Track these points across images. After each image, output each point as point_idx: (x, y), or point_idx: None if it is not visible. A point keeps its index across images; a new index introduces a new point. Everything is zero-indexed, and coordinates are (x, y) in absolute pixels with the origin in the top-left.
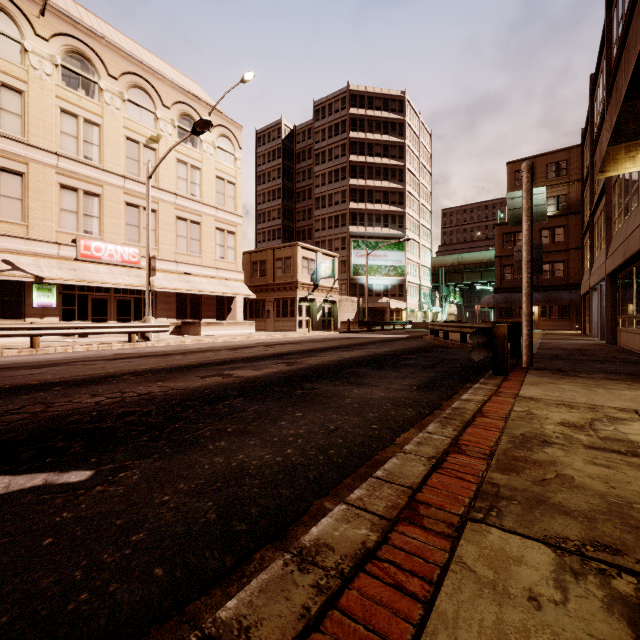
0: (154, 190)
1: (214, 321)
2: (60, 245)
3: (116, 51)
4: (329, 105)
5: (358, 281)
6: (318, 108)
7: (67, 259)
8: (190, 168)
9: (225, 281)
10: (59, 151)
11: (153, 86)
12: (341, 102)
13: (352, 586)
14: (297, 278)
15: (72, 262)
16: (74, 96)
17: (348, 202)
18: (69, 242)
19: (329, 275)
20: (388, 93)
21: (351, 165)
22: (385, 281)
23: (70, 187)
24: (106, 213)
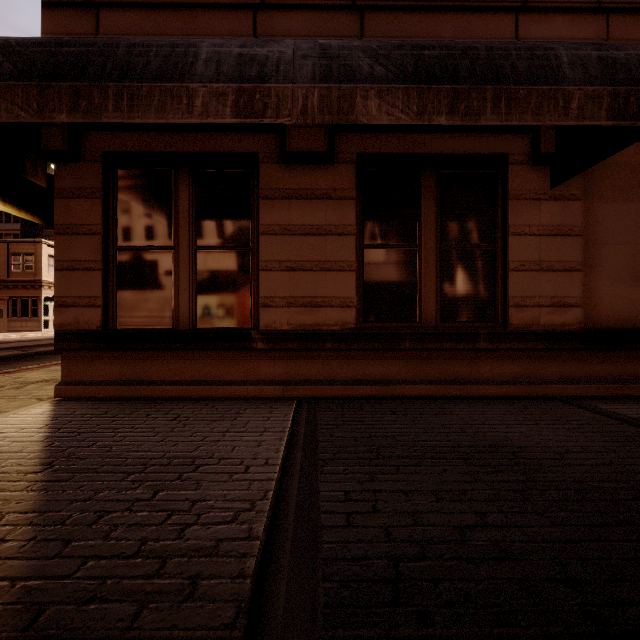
0: None
1: None
2: None
3: None
4: None
5: None
6: None
7: None
8: None
9: None
10: None
11: None
12: None
13: (31, 368)
14: (42, 277)
15: None
16: None
17: None
18: None
19: None
20: None
21: None
22: None
23: None
24: None
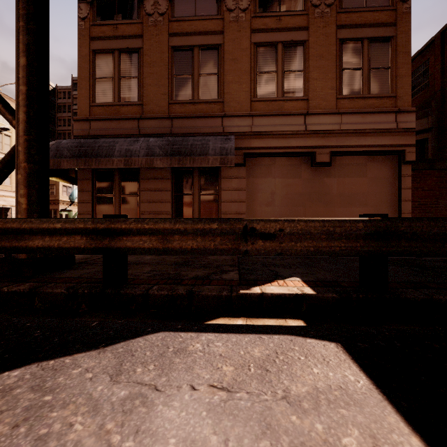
0: None
1: None
2: None
3: None
4: None
5: None
6: (76, 82)
7: None
8: None
9: (3, 197)
10: None
11: None
12: None
13: None
14: (59, 197)
15: None
16: None
17: None
18: None
19: None
20: None
21: None
22: None
23: None
24: None
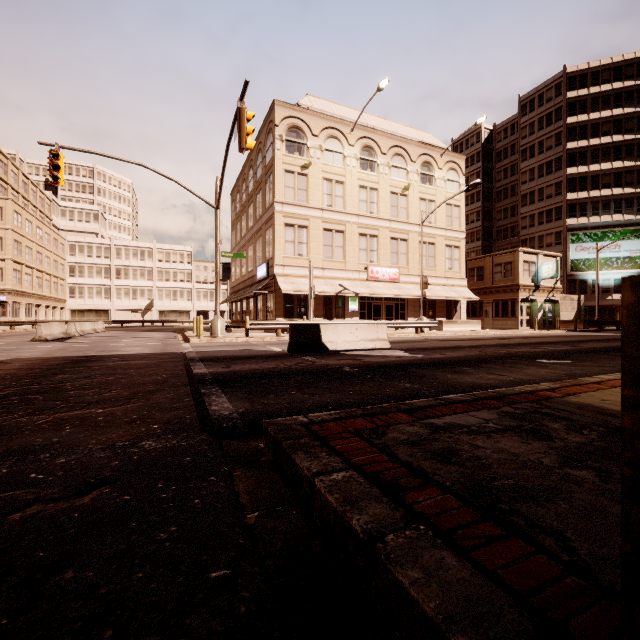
0: (406, 225)
1: (451, 320)
2: (359, 272)
3: (385, 135)
4: (539, 96)
5: (578, 277)
6: (525, 102)
7: (362, 280)
8: (428, 202)
9: (453, 287)
10: (358, 213)
11: (405, 150)
12: (555, 89)
13: None
14: (518, 281)
15: (365, 282)
16: (365, 175)
17: (564, 194)
18: (363, 269)
19: (552, 276)
20: (621, 60)
21: (568, 153)
22: (616, 275)
23: (363, 234)
24: (380, 247)
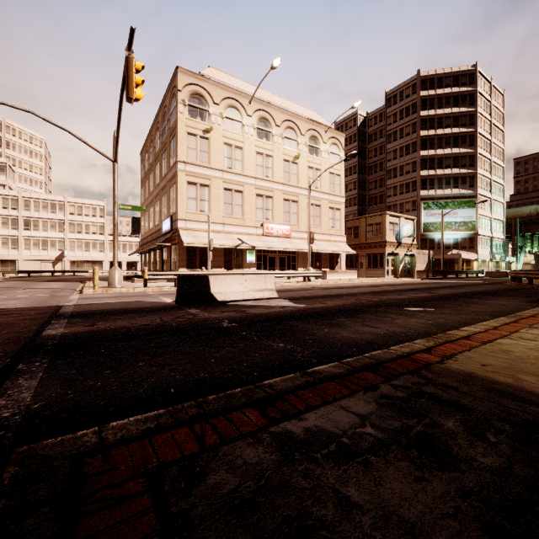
0: (297, 189)
1: (333, 270)
2: (256, 228)
3: (279, 110)
4: (400, 92)
5: (428, 236)
6: (390, 97)
7: (259, 235)
8: (315, 170)
9: (335, 243)
10: (255, 176)
11: (296, 124)
12: (411, 88)
13: (538, 314)
14: (385, 238)
15: (261, 237)
16: (261, 143)
17: (418, 171)
18: (259, 226)
19: (410, 235)
20: (458, 70)
21: (421, 139)
22: (455, 235)
23: (260, 195)
24: (275, 207)
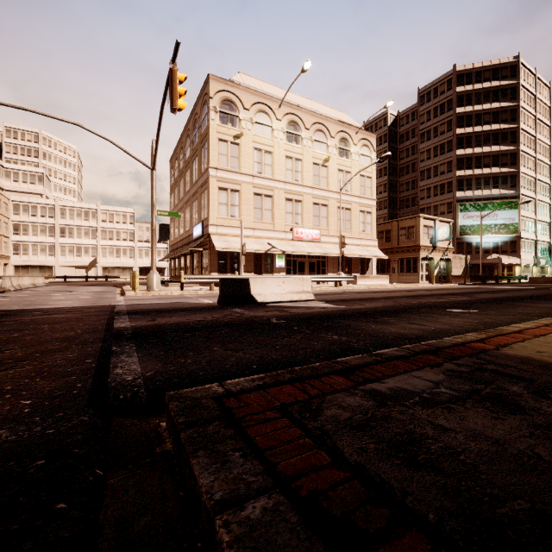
0: (326, 192)
1: (364, 275)
2: (286, 232)
3: (309, 113)
4: (434, 89)
5: (465, 240)
6: (423, 94)
7: (289, 240)
8: (345, 173)
9: (366, 247)
10: (285, 180)
11: (326, 127)
12: (447, 84)
13: None
14: (419, 242)
15: (291, 241)
16: (291, 147)
17: (454, 171)
18: (289, 230)
19: (446, 238)
20: (498, 63)
21: (457, 138)
22: (494, 239)
23: (289, 199)
24: (304, 211)
